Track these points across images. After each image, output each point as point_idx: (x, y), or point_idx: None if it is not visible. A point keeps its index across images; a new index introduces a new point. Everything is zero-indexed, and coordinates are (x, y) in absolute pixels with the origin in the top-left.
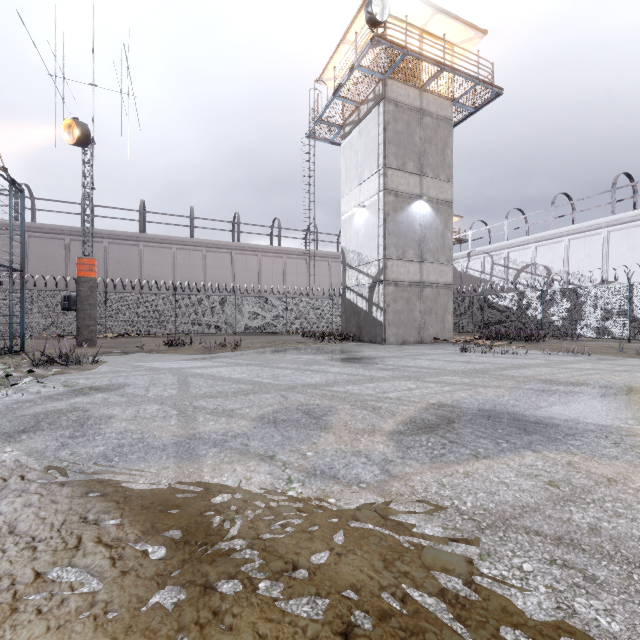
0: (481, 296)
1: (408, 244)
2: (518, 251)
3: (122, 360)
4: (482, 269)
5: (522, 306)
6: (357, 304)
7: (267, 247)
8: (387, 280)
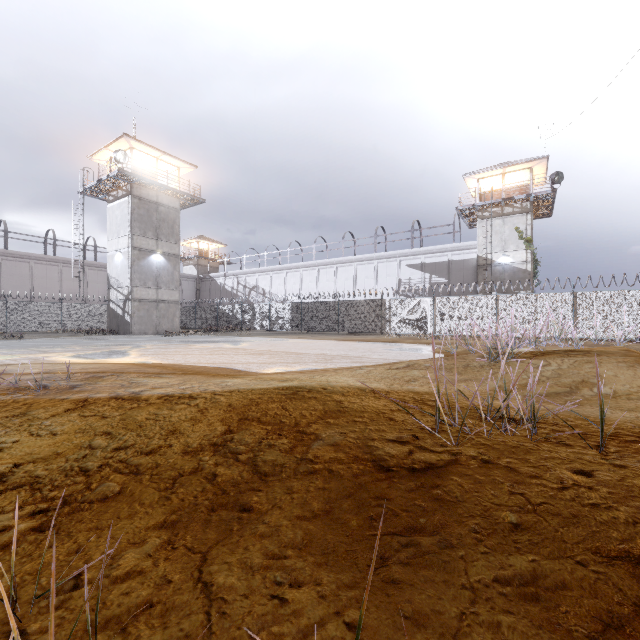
0: (216, 306)
1: (148, 278)
2: (251, 277)
3: None
4: (232, 286)
5: (234, 313)
6: (117, 311)
7: (41, 256)
8: (134, 298)
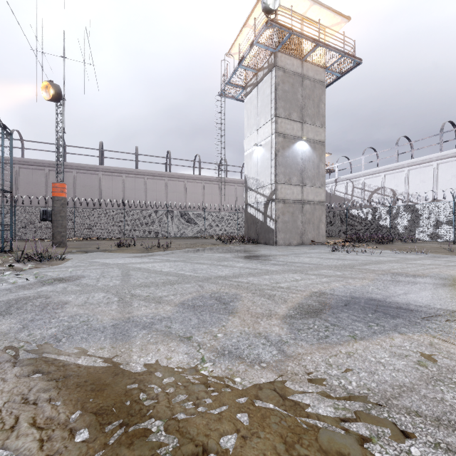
0: (345, 210)
1: (293, 172)
2: (372, 178)
3: (83, 257)
4: (345, 191)
5: (375, 218)
6: (255, 216)
7: (191, 175)
8: (277, 199)
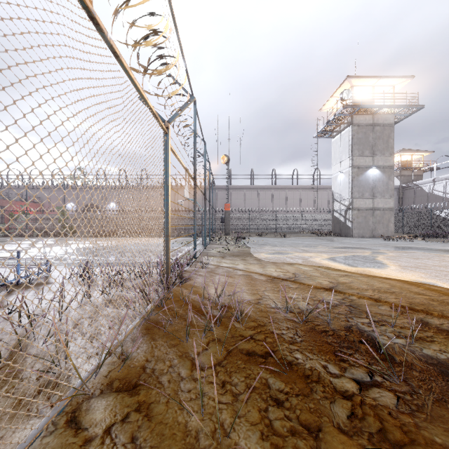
0: (429, 211)
1: (365, 190)
2: None
3: (252, 239)
4: (444, 190)
5: None
6: (339, 218)
7: (290, 186)
8: (353, 208)
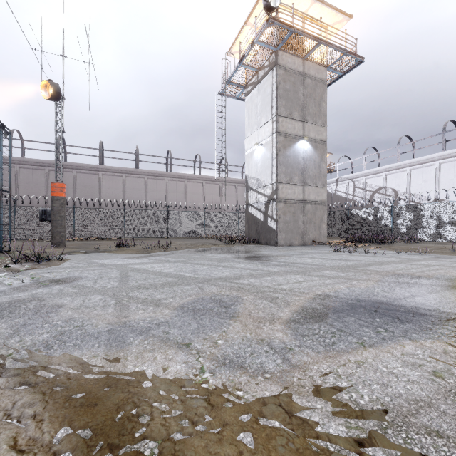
0: (346, 210)
1: (294, 172)
2: (373, 178)
3: (81, 258)
4: (347, 191)
5: (377, 218)
6: (256, 216)
7: (191, 175)
8: (278, 198)
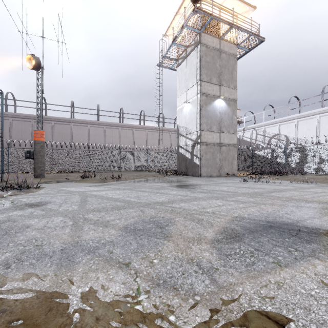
0: (251, 151)
1: (213, 122)
2: (270, 127)
3: (54, 186)
4: (251, 137)
5: (273, 156)
6: (185, 155)
7: (137, 125)
8: (201, 142)
